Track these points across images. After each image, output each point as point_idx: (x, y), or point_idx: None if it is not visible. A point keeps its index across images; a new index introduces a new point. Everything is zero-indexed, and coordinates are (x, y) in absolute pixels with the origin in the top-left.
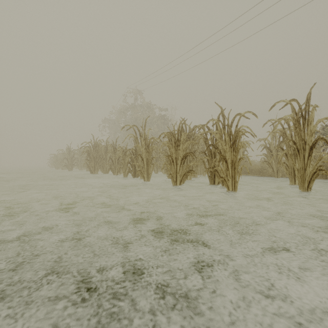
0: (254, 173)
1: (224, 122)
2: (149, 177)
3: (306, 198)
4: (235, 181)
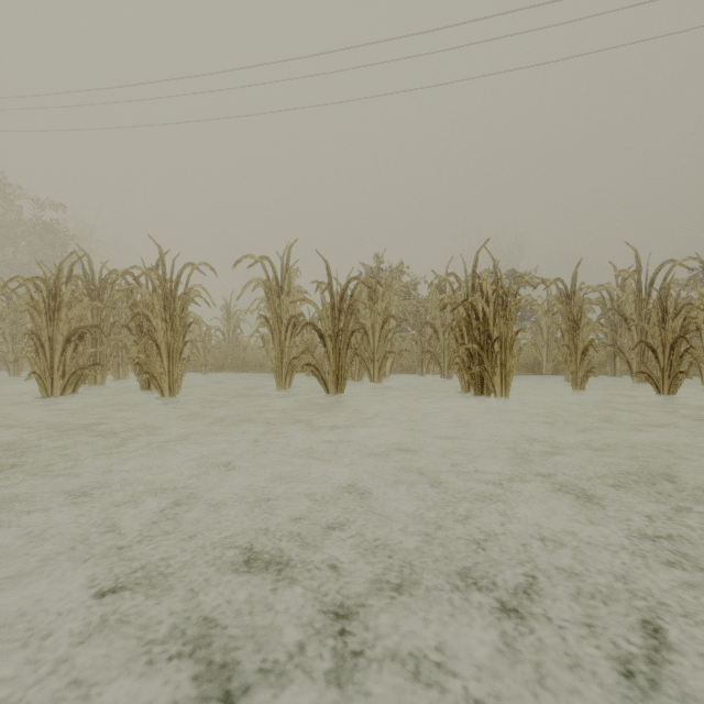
0: (252, 368)
1: (165, 274)
2: None
3: (284, 398)
4: (174, 379)
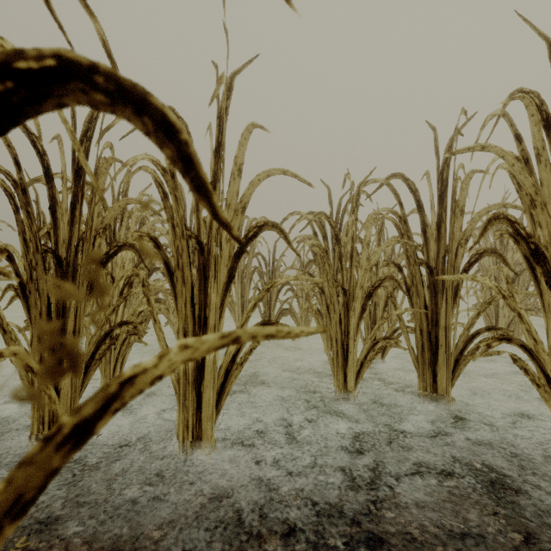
0: None
1: None
2: None
3: None
4: None
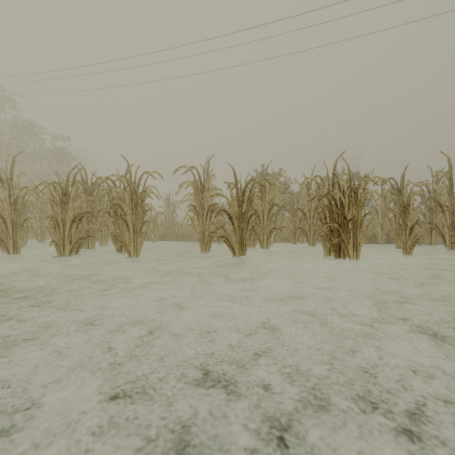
0: (183, 238)
1: (131, 179)
2: (19, 247)
3: (205, 258)
4: (137, 245)
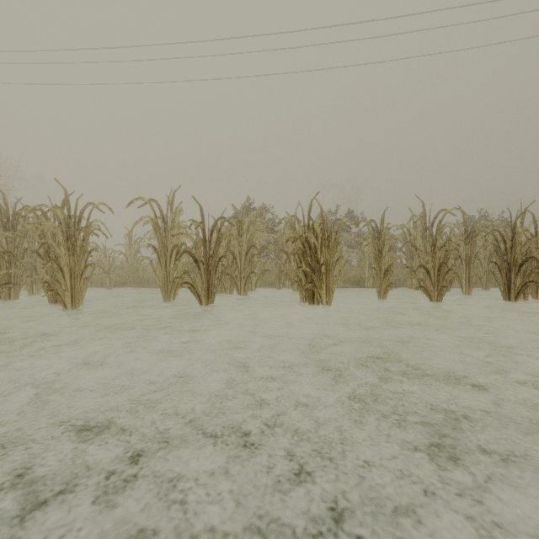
0: (150, 283)
1: (70, 210)
2: None
3: (169, 308)
4: (76, 295)
